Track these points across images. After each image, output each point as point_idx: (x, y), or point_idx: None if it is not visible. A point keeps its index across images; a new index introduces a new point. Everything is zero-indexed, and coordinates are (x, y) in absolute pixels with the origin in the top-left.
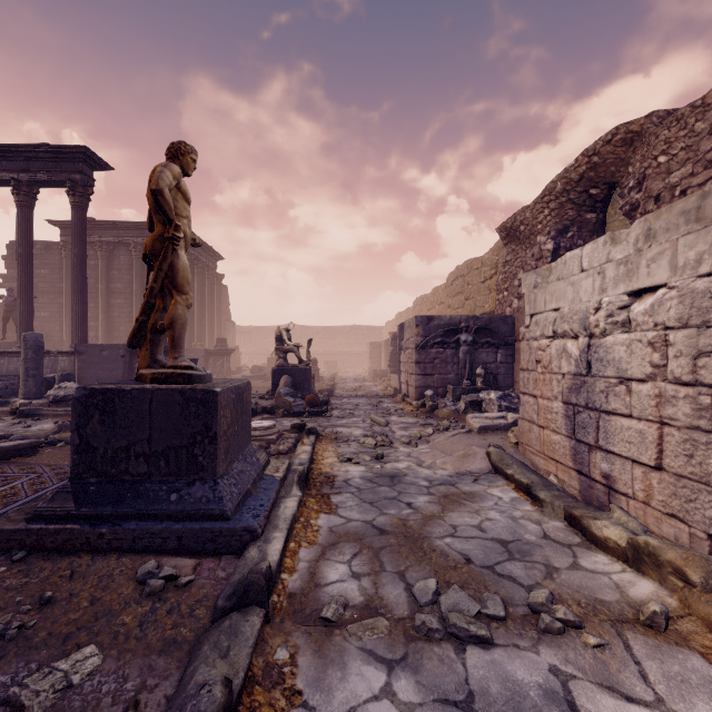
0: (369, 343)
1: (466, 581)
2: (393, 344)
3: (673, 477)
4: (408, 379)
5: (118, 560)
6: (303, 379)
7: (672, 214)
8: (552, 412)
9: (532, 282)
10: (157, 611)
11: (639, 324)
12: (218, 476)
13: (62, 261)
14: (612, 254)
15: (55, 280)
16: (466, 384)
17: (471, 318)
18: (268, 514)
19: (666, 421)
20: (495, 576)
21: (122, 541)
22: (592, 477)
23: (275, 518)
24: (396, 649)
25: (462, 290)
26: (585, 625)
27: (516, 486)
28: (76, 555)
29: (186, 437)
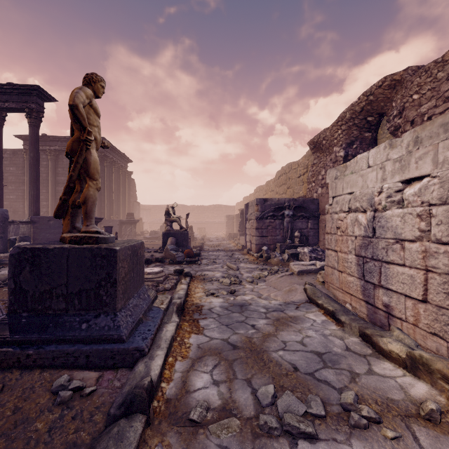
0: (226, 216)
1: (295, 385)
2: (241, 216)
3: (435, 308)
4: (251, 239)
5: (40, 374)
6: (182, 240)
7: (434, 126)
8: (348, 261)
9: (333, 175)
10: (64, 417)
11: (410, 202)
12: (117, 310)
13: (24, 162)
14: (390, 155)
15: (19, 175)
16: (288, 242)
17: (291, 200)
18: (154, 336)
19: (430, 268)
20: (315, 381)
21: (45, 359)
22: (376, 306)
23: (158, 339)
24: (245, 445)
25: (285, 182)
26: (383, 420)
27: (325, 312)
28: (8, 371)
29: (94, 282)
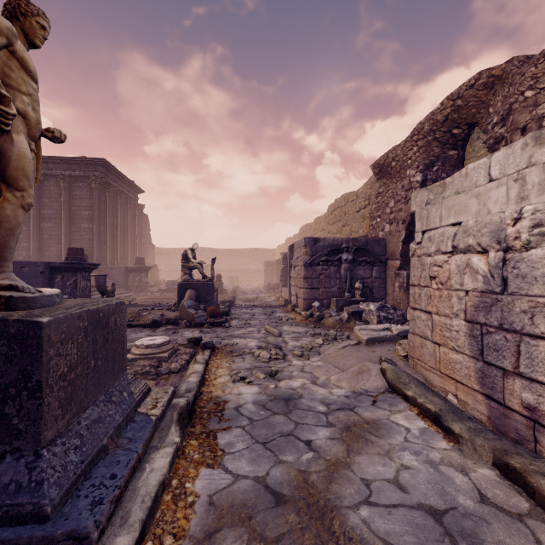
0: (265, 262)
1: None
2: (284, 262)
3: None
4: (297, 292)
5: None
6: (205, 293)
7: None
8: (451, 329)
9: (424, 198)
10: None
11: None
12: (44, 444)
13: None
14: (536, 156)
15: None
16: (347, 296)
17: (350, 240)
18: (121, 491)
19: None
20: None
21: None
22: (507, 405)
23: (130, 497)
24: None
25: (340, 219)
26: None
27: (421, 412)
28: None
29: None
